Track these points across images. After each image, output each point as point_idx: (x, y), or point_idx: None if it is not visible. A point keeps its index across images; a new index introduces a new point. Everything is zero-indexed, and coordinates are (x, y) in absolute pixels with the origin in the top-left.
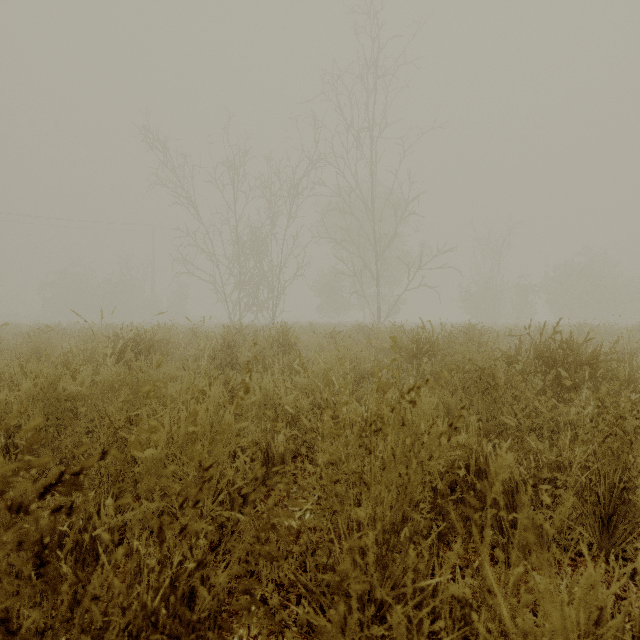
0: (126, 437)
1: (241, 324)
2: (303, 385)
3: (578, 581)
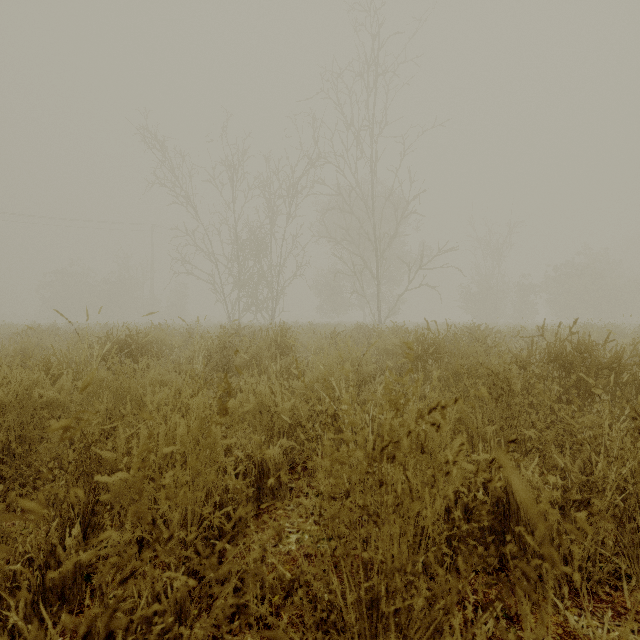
0: (100, 453)
1: (239, 324)
2: (302, 390)
3: (618, 623)
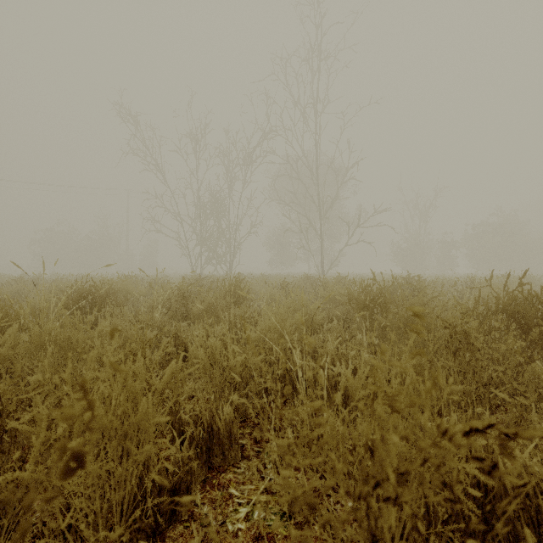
0: (16, 427)
1: (199, 275)
2: (254, 340)
3: None
